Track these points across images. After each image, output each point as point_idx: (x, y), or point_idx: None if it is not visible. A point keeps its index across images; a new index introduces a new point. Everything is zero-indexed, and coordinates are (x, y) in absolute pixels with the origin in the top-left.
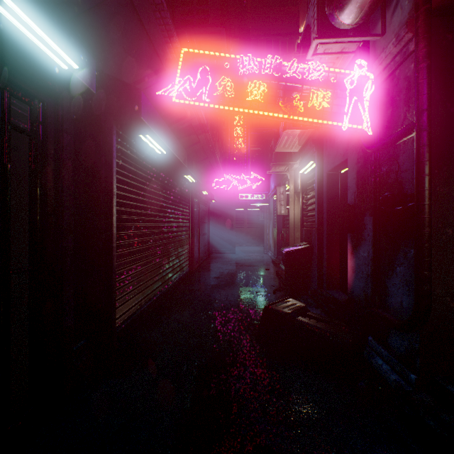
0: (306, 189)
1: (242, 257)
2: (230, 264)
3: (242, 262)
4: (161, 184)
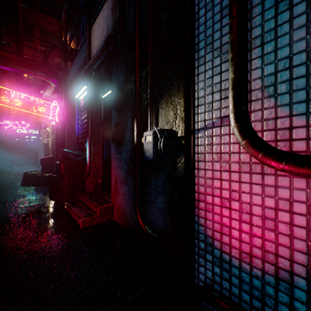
0: (54, 132)
1: (19, 170)
2: (8, 173)
3: (19, 172)
4: None
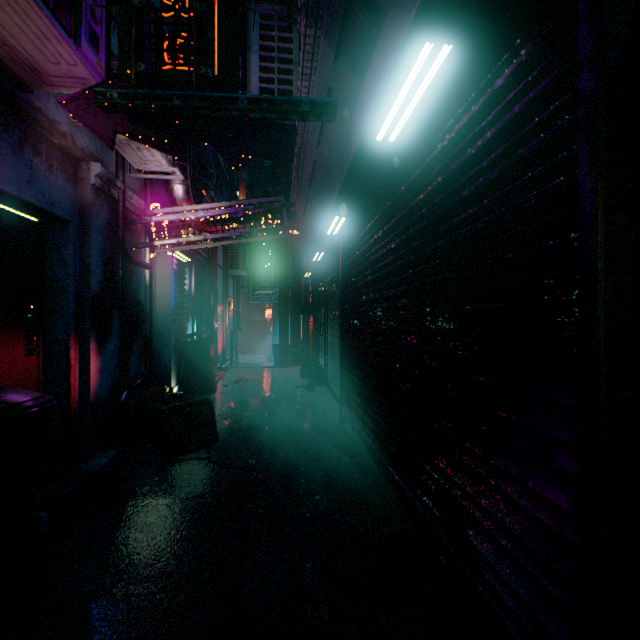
0: None
1: None
2: None
3: None
4: (376, 239)
